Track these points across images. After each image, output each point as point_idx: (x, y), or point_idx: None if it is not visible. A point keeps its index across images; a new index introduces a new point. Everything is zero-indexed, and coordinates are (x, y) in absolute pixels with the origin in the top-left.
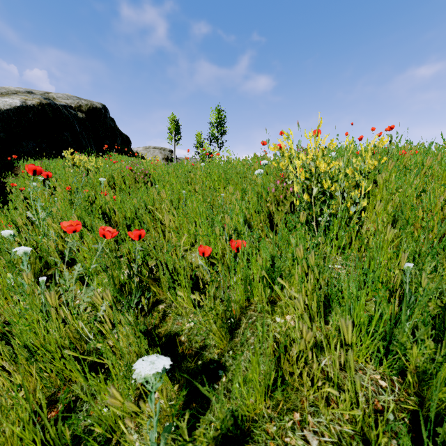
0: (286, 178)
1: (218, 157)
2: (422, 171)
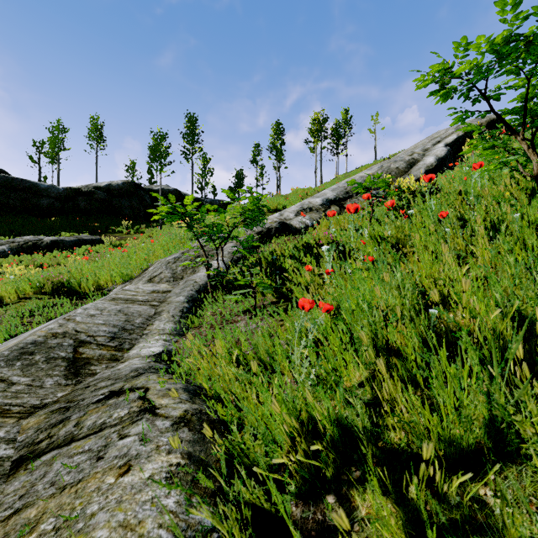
0: None
1: None
2: None
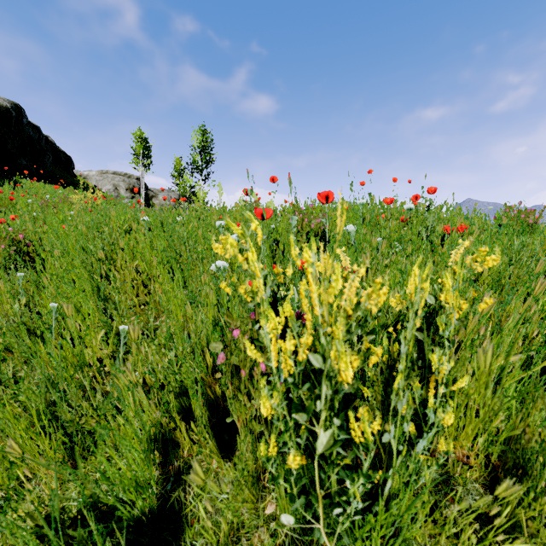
0: (255, 327)
1: (202, 192)
2: (525, 302)
